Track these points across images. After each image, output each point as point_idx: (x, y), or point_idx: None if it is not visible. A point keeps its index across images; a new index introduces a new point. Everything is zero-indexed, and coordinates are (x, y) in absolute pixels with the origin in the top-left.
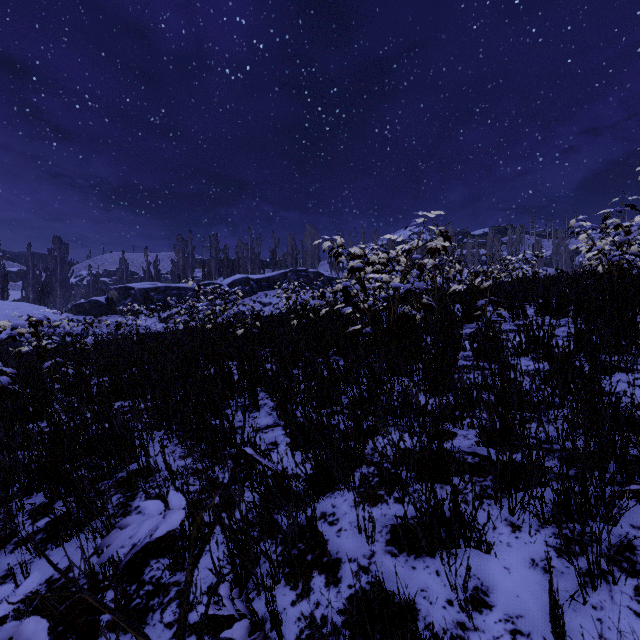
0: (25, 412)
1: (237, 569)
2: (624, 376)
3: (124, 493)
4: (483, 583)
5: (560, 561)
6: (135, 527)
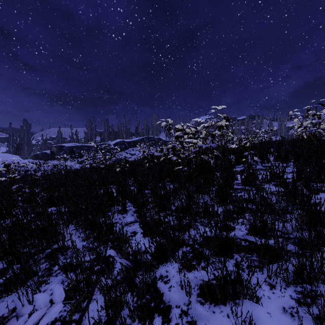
0: (0, 213)
1: (109, 314)
2: (324, 195)
3: (50, 262)
4: (255, 323)
5: (300, 309)
6: (26, 318)
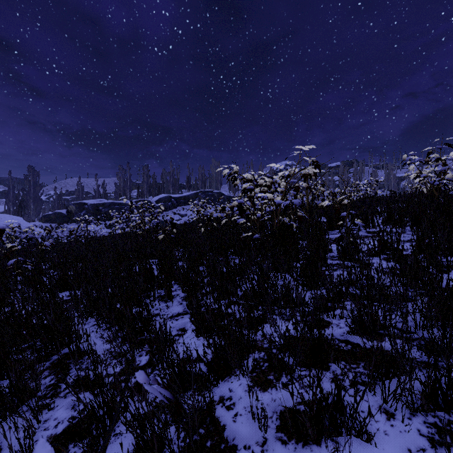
0: None
1: None
2: None
3: (56, 374)
4: None
5: (434, 452)
6: None
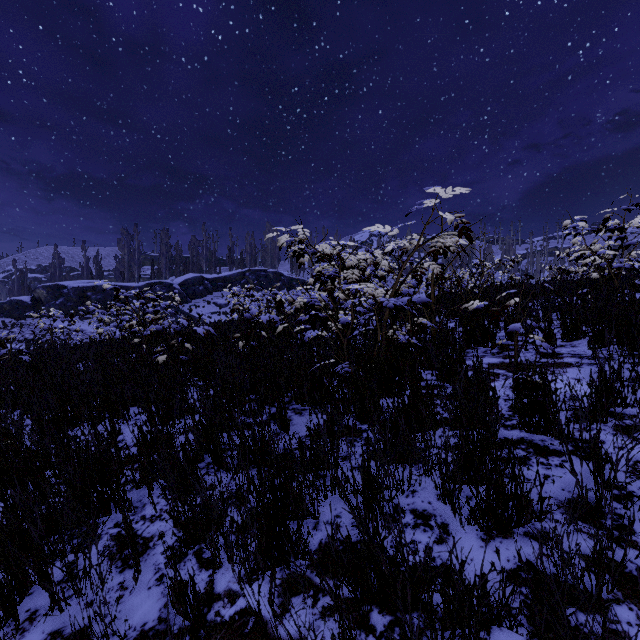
0: None
1: None
2: None
3: None
4: None
5: None
6: None
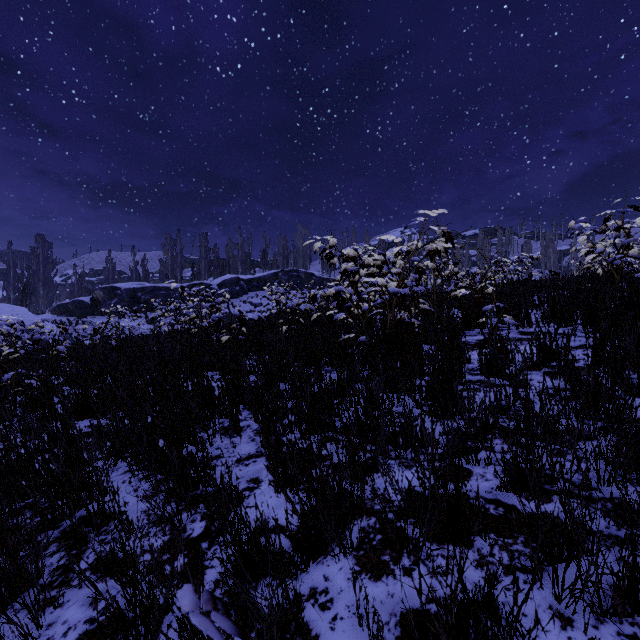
0: None
1: None
2: None
3: (69, 550)
4: None
5: None
6: None
